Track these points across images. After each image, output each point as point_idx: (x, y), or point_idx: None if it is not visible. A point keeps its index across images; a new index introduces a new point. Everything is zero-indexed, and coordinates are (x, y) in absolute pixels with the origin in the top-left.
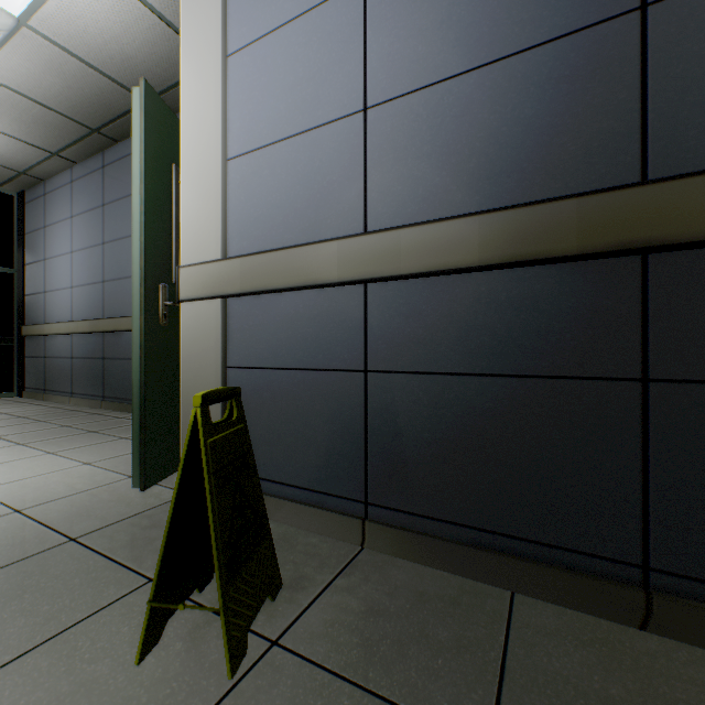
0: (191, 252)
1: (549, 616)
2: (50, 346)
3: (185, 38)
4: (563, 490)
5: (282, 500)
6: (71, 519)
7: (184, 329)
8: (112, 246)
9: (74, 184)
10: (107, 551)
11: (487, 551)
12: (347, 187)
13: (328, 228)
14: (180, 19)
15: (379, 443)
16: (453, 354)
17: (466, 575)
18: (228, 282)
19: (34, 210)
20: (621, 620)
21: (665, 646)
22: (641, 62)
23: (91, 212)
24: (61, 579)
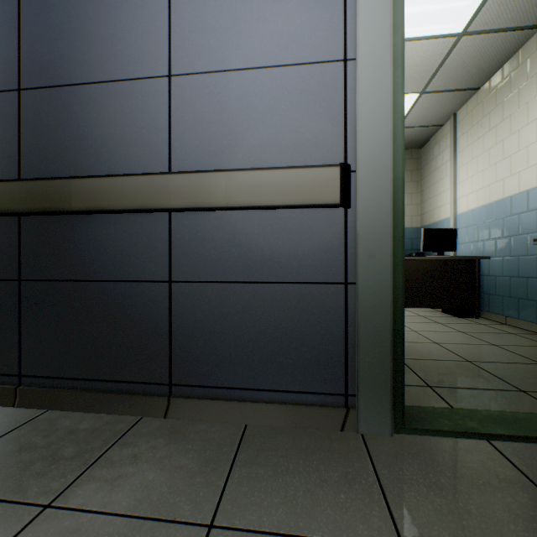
0: None
1: None
2: None
3: None
4: None
5: None
6: None
7: None
8: None
9: None
10: None
11: None
12: None
13: None
14: None
15: None
16: None
17: None
18: None
19: None
20: (7, 405)
21: (14, 411)
22: (19, 118)
23: None
24: None
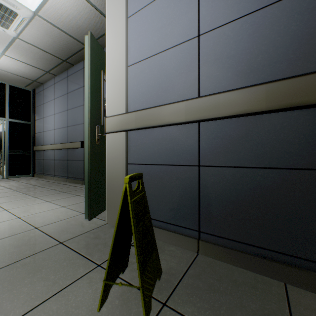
0: (111, 110)
1: (310, 299)
2: (45, 155)
3: (108, 11)
4: (315, 230)
5: (155, 228)
6: (59, 233)
7: (107, 146)
8: (71, 111)
9: (55, 85)
10: (77, 249)
11: (269, 260)
12: (189, 75)
13: (179, 96)
14: (102, 7)
15: (206, 202)
16: (248, 157)
17: (256, 272)
18: (129, 123)
19: (39, 97)
20: None
21: None
22: None
23: (62, 96)
24: (58, 263)
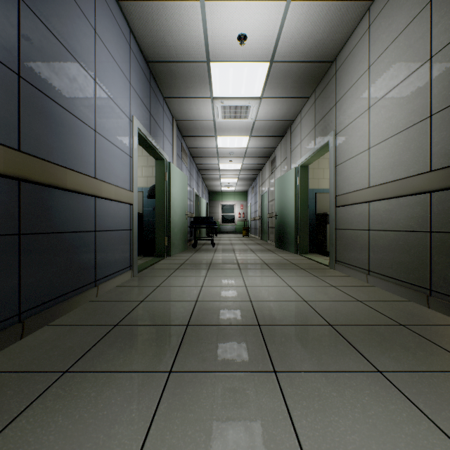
0: None
1: None
2: None
3: None
4: None
5: None
6: None
7: None
8: None
9: None
10: None
11: None
12: None
13: None
14: None
15: None
16: None
17: None
18: None
19: None
20: (16, 341)
21: (33, 336)
22: (19, 98)
23: None
24: None
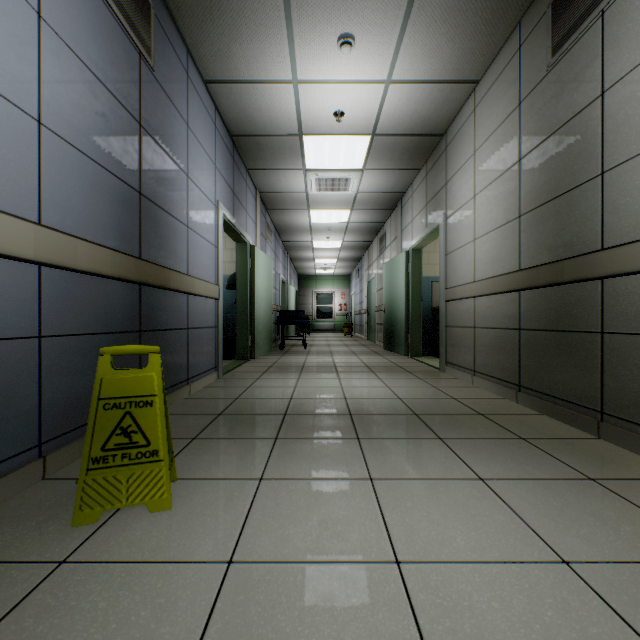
0: None
1: None
2: None
3: None
4: None
5: None
6: None
7: None
8: None
9: None
10: None
11: None
12: (25, 175)
13: (5, 200)
14: None
15: (51, 391)
16: (91, 322)
17: None
18: None
19: None
20: None
21: None
22: (140, 213)
23: None
24: None
